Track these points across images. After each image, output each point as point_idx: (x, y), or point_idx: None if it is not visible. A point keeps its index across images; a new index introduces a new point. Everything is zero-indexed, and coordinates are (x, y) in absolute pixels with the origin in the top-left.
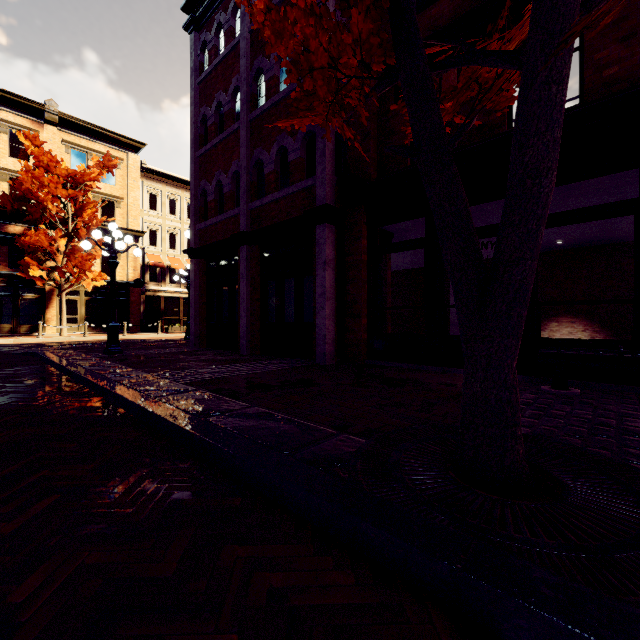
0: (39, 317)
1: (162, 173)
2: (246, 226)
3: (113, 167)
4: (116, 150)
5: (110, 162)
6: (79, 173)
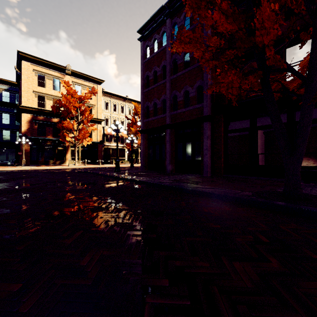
0: (63, 157)
1: (111, 93)
2: (169, 121)
3: (95, 93)
4: (92, 84)
5: (94, 91)
6: (83, 96)
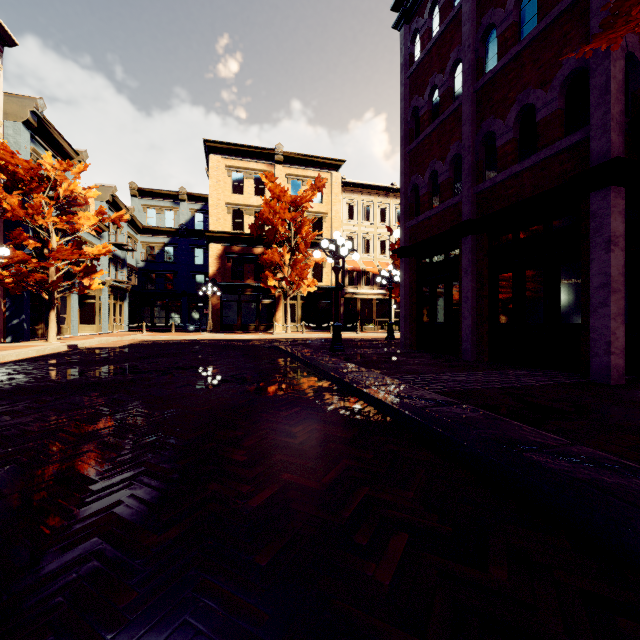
0: (271, 318)
1: (358, 184)
2: (470, 213)
3: (322, 187)
4: (322, 172)
5: (320, 183)
6: (299, 197)
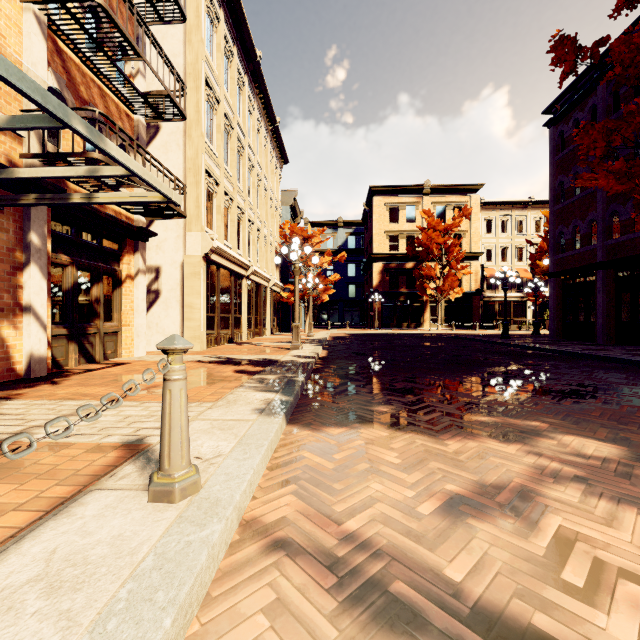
0: (420, 318)
1: (496, 202)
2: (602, 257)
3: (469, 214)
4: (462, 196)
5: (467, 211)
6: (450, 225)
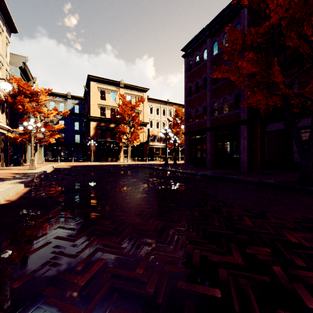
0: (118, 155)
1: (154, 99)
2: (209, 125)
3: (143, 101)
4: (139, 93)
5: (142, 99)
6: (134, 105)
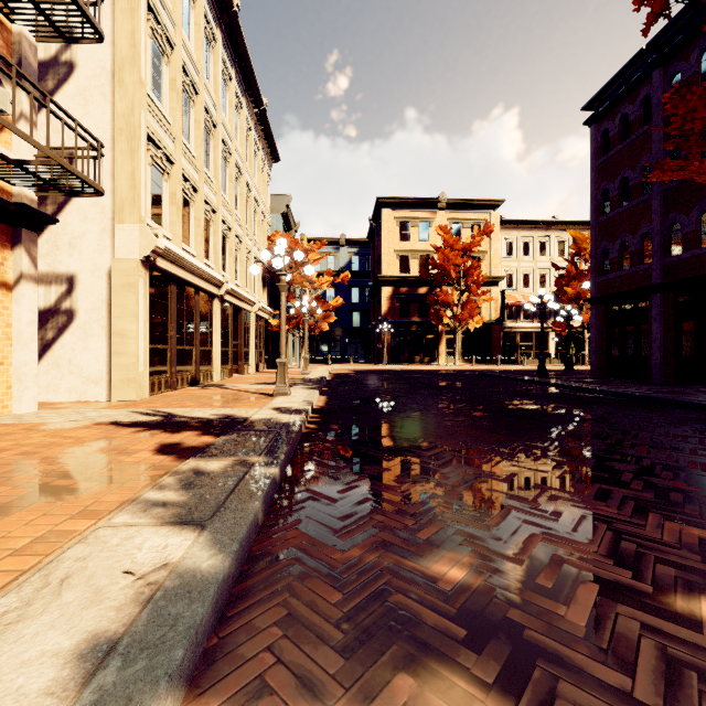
0: (434, 351)
1: (517, 221)
2: (659, 278)
3: (490, 232)
4: (481, 213)
5: (488, 229)
6: (469, 244)
